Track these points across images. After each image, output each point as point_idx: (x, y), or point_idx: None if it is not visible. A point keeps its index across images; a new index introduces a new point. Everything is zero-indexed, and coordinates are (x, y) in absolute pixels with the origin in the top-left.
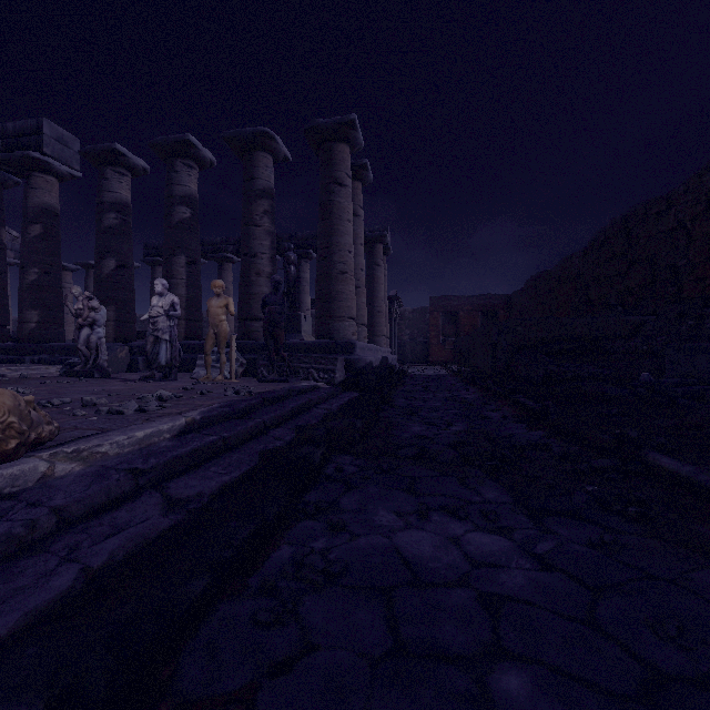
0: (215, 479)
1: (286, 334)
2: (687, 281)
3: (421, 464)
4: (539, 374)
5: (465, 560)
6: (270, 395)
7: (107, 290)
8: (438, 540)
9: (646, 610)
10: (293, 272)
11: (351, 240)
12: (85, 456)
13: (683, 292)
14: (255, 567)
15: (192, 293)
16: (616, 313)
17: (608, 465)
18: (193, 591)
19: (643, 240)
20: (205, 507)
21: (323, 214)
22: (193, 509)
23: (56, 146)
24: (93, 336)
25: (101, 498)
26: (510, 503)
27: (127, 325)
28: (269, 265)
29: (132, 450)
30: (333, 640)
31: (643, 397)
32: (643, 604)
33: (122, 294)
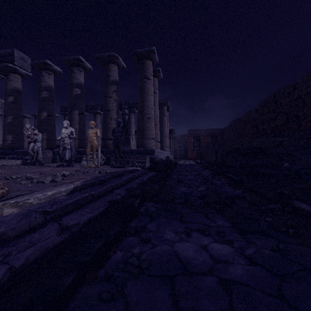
0: (86, 215)
1: (124, 146)
2: (303, 122)
3: (185, 206)
4: (237, 164)
5: (210, 259)
6: (115, 173)
7: (43, 126)
8: (196, 247)
9: (309, 290)
10: (127, 118)
11: (152, 103)
12: (21, 204)
13: (301, 127)
14: (103, 264)
15: (81, 127)
16: (270, 136)
17: (275, 207)
18: (66, 282)
19: (283, 104)
20: (80, 230)
21: (140, 92)
22: (74, 231)
23: (20, 61)
24: (35, 146)
25: (25, 227)
26: (230, 226)
27: (52, 142)
28: (115, 115)
29: (45, 201)
30: (142, 310)
31: (286, 174)
32: (307, 285)
33: (50, 128)
